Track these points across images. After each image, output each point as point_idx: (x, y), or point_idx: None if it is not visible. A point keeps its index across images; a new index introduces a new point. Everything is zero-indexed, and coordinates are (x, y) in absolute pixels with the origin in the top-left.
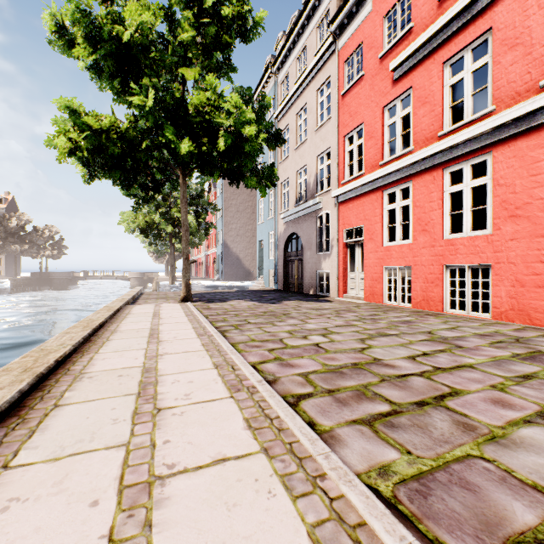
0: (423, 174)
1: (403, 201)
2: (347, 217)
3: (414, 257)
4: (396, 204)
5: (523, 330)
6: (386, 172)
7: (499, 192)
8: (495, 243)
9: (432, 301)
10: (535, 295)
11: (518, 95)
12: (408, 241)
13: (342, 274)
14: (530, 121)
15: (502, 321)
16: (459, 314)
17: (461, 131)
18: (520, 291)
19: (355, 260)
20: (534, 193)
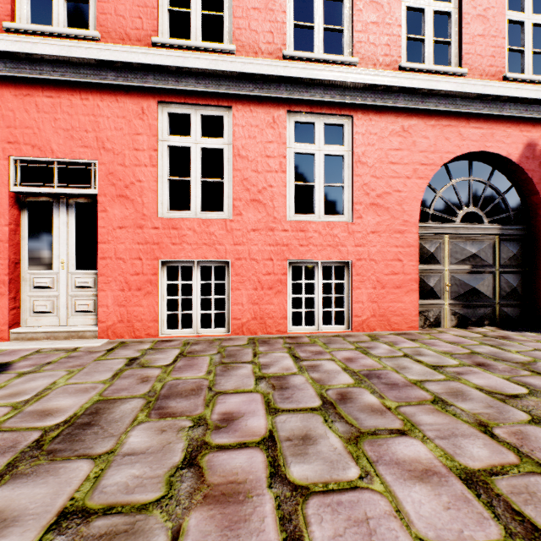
0: (255, 105)
1: (209, 139)
2: (29, 125)
3: (237, 244)
4: (193, 139)
5: (418, 340)
6: (183, 62)
7: (361, 171)
8: (357, 234)
9: (271, 318)
10: (394, 296)
11: (379, 63)
12: (220, 215)
13: (8, 276)
14: (395, 100)
15: (365, 332)
16: (310, 331)
17: (330, 65)
18: (381, 293)
19: (56, 242)
20: (393, 183)
